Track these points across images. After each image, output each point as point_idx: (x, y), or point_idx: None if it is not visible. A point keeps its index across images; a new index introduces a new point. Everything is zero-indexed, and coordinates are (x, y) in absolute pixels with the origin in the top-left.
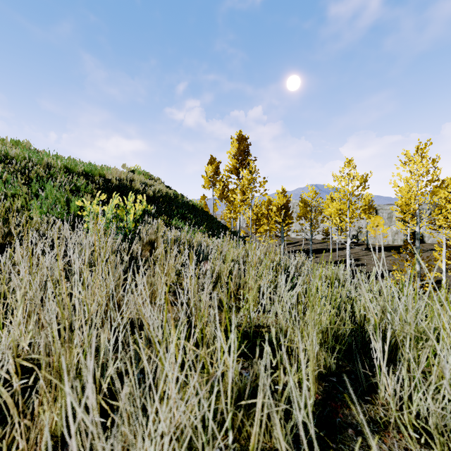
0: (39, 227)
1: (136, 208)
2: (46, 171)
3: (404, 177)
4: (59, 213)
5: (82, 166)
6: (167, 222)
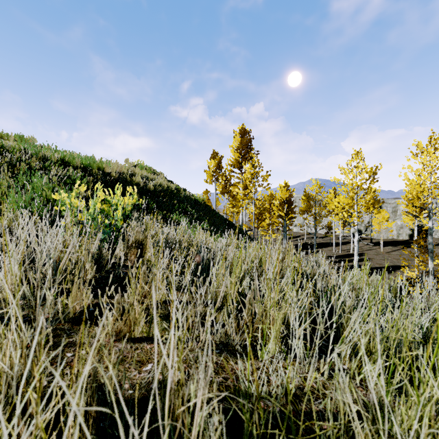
0: (12, 225)
1: (125, 202)
2: (40, 164)
3: (415, 170)
4: (38, 208)
5: (81, 160)
6: (167, 217)
